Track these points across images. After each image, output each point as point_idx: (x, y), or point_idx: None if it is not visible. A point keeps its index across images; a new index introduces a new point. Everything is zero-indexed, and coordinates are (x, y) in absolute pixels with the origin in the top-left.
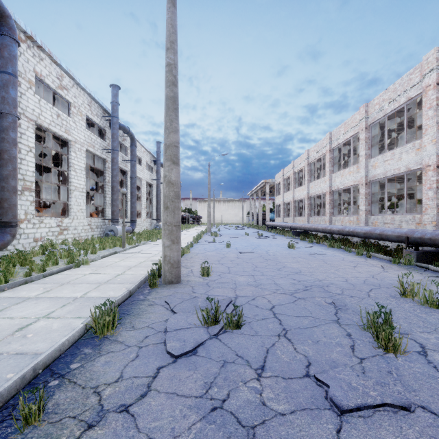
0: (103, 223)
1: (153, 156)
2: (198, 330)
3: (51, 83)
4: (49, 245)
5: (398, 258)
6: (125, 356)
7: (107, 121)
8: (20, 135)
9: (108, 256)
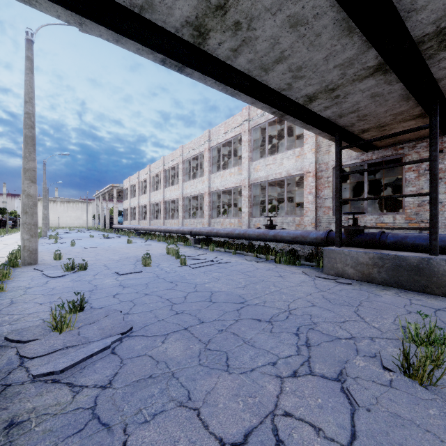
0: None
1: None
2: (63, 273)
3: None
4: None
5: (187, 243)
6: (26, 281)
7: None
8: None
9: None
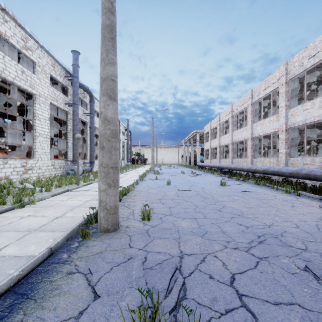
0: (66, 163)
1: None
2: None
3: (16, 43)
4: (7, 184)
5: None
6: None
7: (69, 81)
8: None
9: (59, 194)
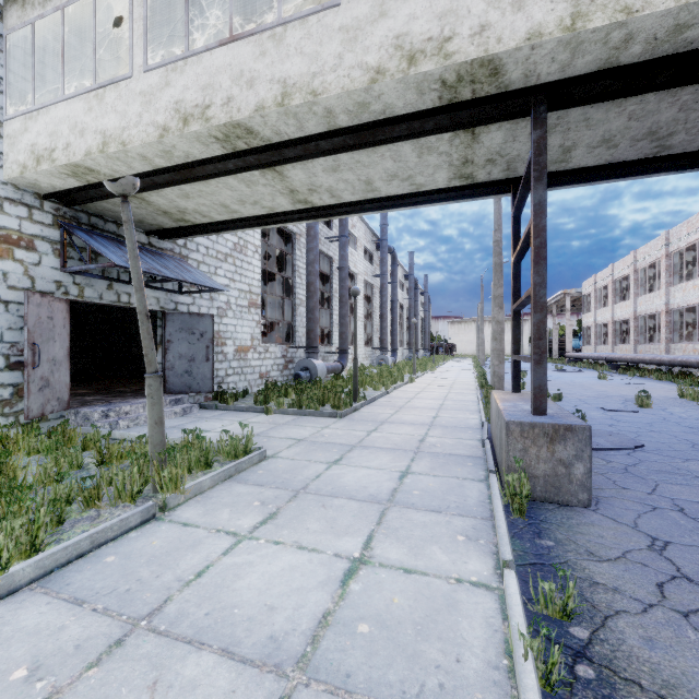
0: (372, 352)
1: (404, 269)
2: None
3: (348, 226)
4: (362, 369)
5: None
6: None
7: (374, 244)
8: (337, 278)
9: (415, 379)
